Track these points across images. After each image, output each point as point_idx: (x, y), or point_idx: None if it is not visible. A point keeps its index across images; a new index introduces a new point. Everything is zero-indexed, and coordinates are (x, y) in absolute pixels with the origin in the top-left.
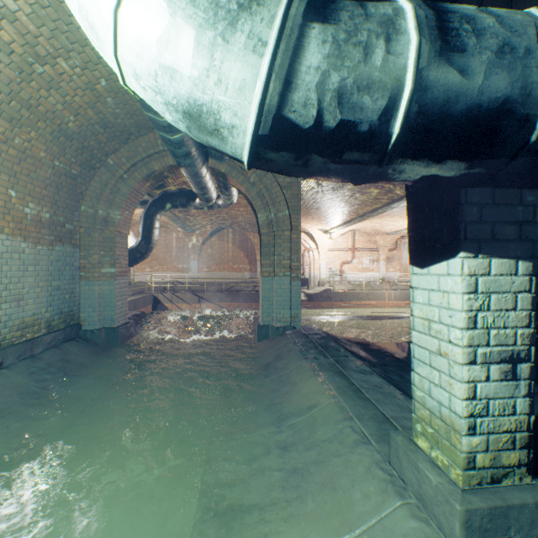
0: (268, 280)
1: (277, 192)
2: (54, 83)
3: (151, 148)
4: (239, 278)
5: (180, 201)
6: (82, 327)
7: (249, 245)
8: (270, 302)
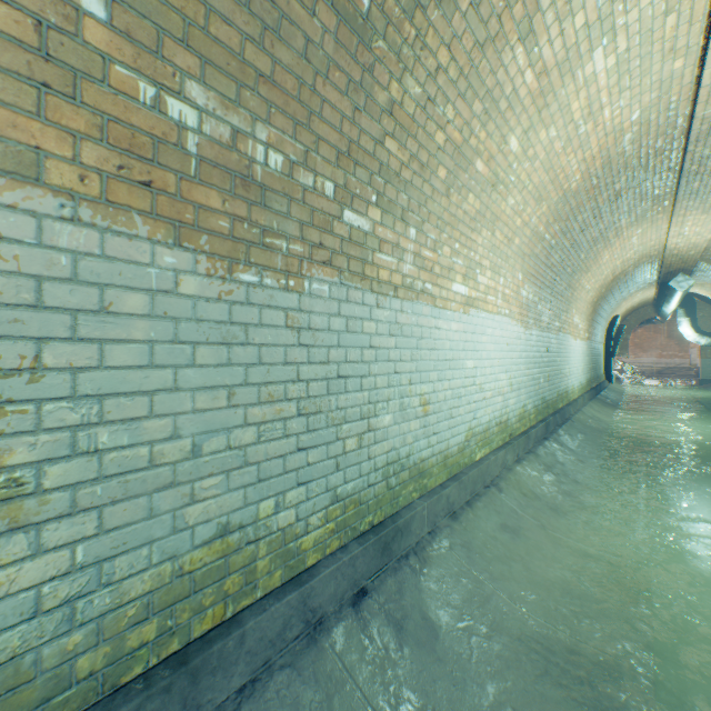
0: (703, 360)
1: (709, 324)
2: (629, 310)
3: (644, 312)
4: (667, 364)
5: (642, 322)
6: (614, 376)
7: (679, 335)
8: (704, 369)
